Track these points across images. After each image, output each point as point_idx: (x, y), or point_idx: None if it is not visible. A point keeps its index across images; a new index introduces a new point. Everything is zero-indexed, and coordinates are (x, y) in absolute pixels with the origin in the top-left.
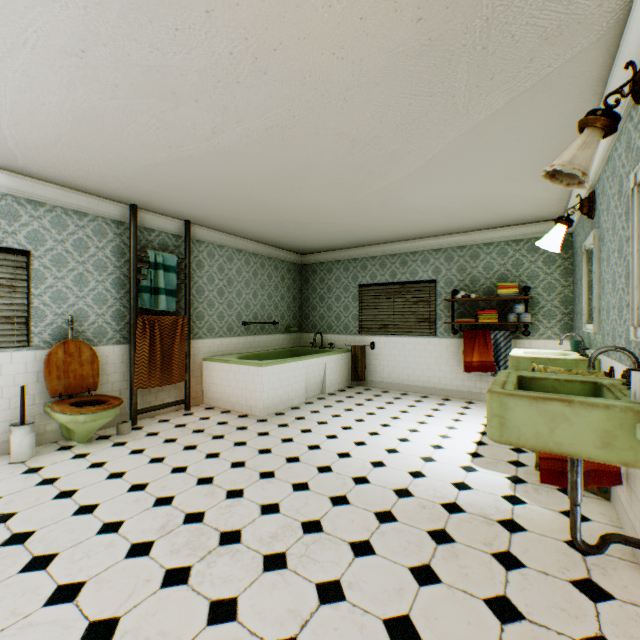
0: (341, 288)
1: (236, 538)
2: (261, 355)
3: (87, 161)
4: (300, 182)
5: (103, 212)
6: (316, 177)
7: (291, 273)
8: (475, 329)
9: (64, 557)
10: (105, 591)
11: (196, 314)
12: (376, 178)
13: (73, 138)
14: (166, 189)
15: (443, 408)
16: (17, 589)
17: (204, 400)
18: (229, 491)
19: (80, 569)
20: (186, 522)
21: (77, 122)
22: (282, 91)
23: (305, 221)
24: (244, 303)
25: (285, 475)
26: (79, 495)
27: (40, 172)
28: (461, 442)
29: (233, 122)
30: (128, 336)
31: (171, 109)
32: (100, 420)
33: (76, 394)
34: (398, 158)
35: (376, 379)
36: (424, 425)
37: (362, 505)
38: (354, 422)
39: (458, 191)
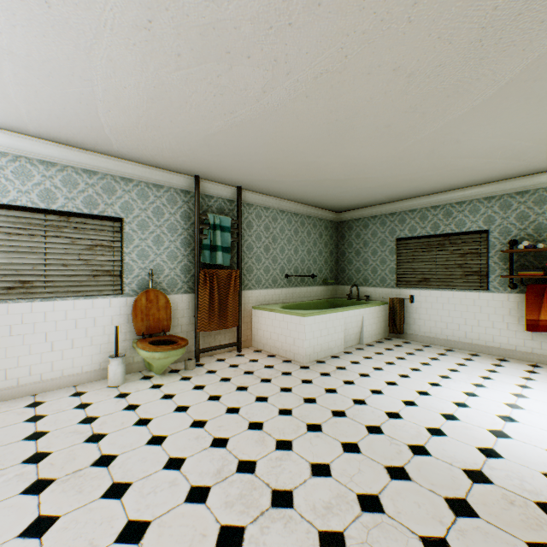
0: (377, 242)
1: (288, 501)
2: (301, 305)
3: (160, 139)
4: (344, 135)
5: (174, 184)
6: (361, 127)
7: (328, 230)
8: (542, 283)
9: (135, 489)
10: (165, 538)
11: (246, 268)
12: (429, 119)
13: (149, 118)
14: (222, 158)
15: (501, 370)
16: (97, 516)
17: (252, 343)
18: (278, 441)
19: (147, 506)
20: (239, 470)
21: (150, 101)
22: (336, 24)
23: (344, 178)
24: (286, 258)
25: (332, 431)
26: (152, 424)
27: (129, 154)
28: (539, 416)
29: (282, 75)
30: (193, 287)
31: (225, 71)
32: (170, 358)
33: (155, 333)
34: (462, 89)
35: (415, 332)
36: (482, 389)
37: (426, 485)
38: (398, 377)
39: (532, 123)
